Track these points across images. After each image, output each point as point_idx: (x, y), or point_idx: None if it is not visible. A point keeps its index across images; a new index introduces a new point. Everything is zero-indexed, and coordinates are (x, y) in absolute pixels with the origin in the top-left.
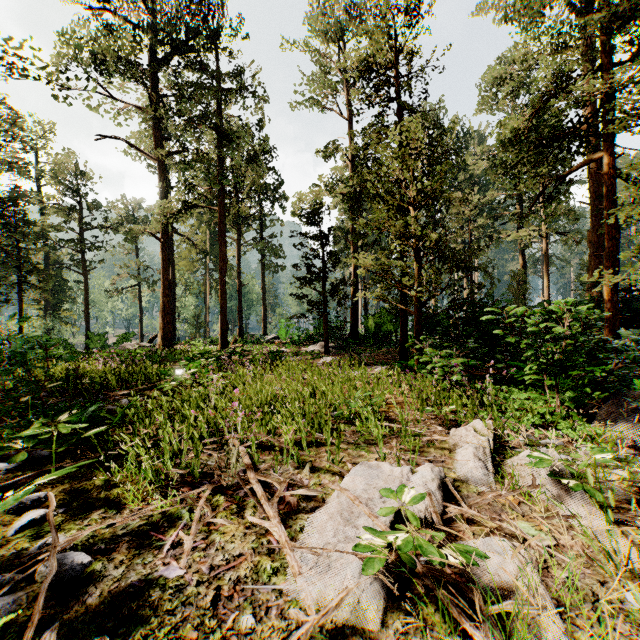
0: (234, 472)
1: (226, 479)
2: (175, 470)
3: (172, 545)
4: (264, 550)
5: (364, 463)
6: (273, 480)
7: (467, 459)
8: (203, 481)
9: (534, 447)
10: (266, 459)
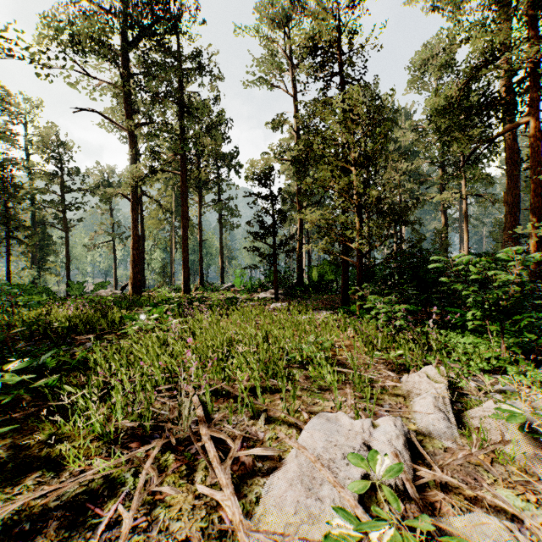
0: (186, 425)
1: (178, 432)
2: (125, 422)
3: (108, 524)
4: (215, 531)
5: (321, 415)
6: (226, 436)
7: (427, 409)
8: (154, 434)
9: (489, 394)
10: (220, 407)
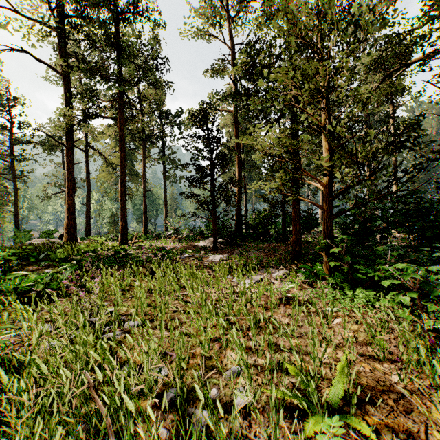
0: None
1: None
2: None
3: None
4: None
5: None
6: None
7: None
8: None
9: None
10: None
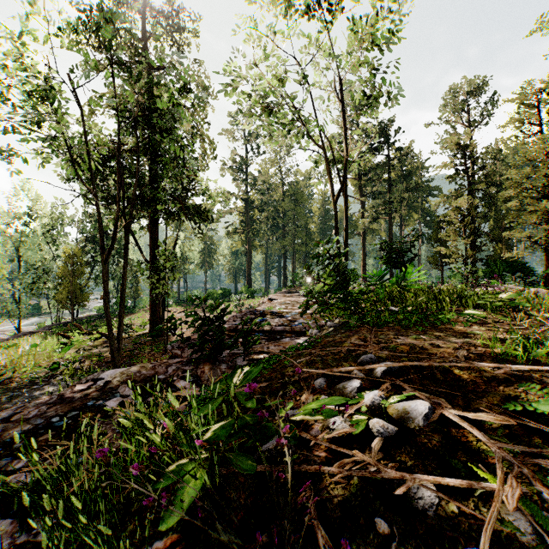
0: None
1: None
2: None
3: None
4: None
5: None
6: None
7: None
8: None
9: None
10: None
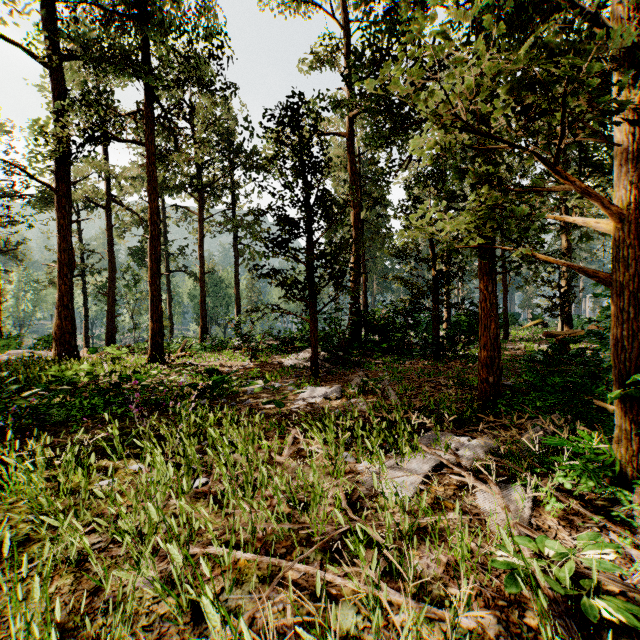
0: None
1: None
2: None
3: None
4: None
5: None
6: None
7: None
8: None
9: None
10: None
